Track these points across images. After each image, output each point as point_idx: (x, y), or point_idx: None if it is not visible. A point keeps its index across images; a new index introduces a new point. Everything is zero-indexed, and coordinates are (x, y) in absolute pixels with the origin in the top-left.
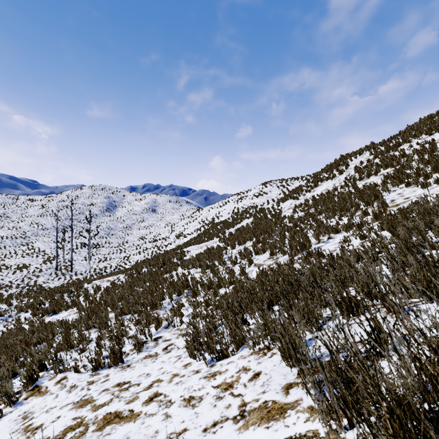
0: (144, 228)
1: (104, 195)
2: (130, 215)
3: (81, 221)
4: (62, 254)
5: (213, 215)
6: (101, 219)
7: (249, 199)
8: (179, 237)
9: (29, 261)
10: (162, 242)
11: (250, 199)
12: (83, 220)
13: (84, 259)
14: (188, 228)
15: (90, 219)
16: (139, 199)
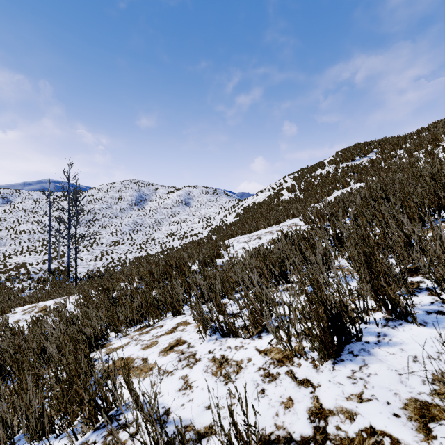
0: (175, 223)
1: (135, 188)
2: (160, 208)
3: (107, 216)
4: (73, 252)
5: (263, 200)
6: (129, 214)
7: (325, 168)
8: (215, 231)
9: (33, 260)
10: (193, 239)
11: (327, 168)
12: (109, 214)
13: (94, 259)
14: (227, 220)
15: (75, 196)
16: (171, 192)
